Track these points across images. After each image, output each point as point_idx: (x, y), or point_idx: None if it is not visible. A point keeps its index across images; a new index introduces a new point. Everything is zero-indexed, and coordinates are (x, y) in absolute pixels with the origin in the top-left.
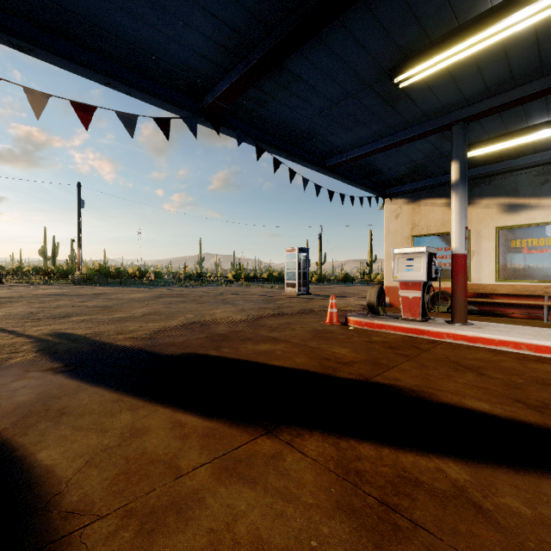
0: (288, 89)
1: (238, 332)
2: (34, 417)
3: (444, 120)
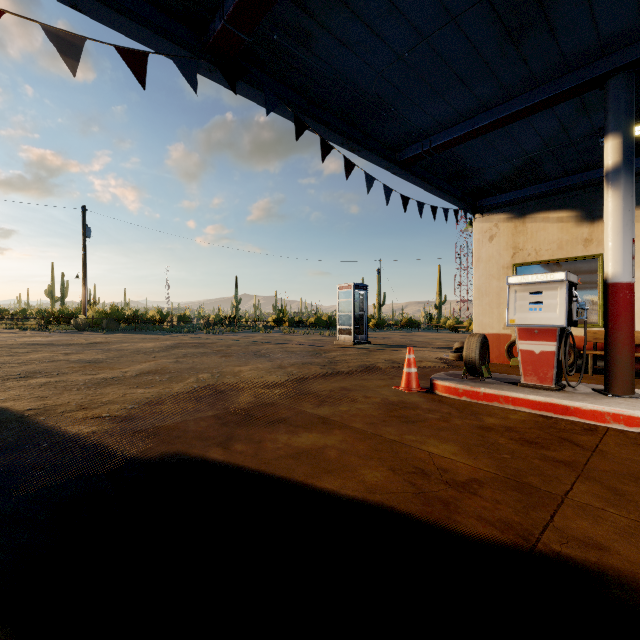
0: (348, 4)
1: (269, 406)
2: None
3: (596, 70)
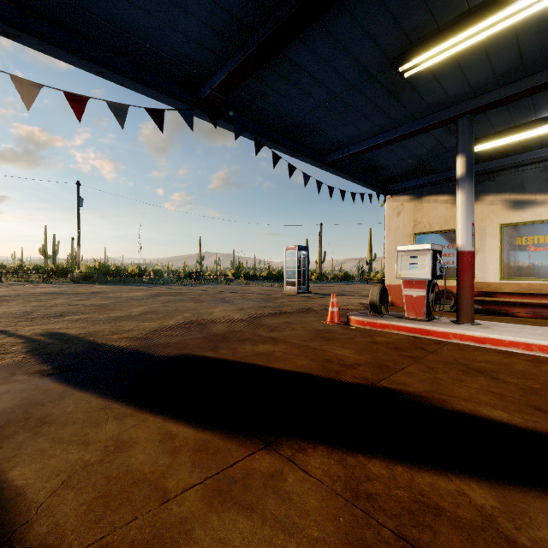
0: (288, 79)
1: (237, 332)
2: (13, 426)
3: (450, 113)
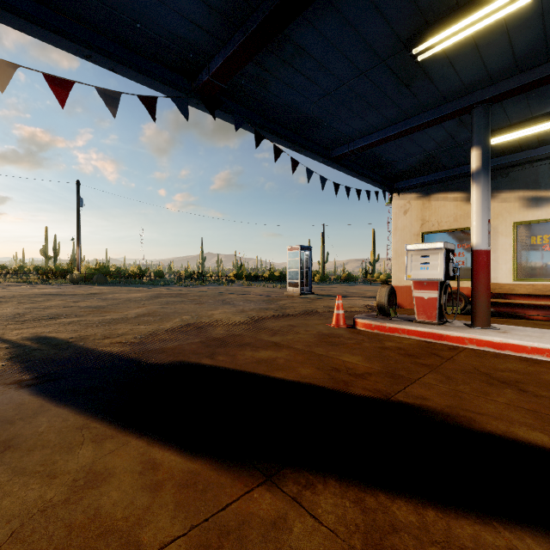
0: (292, 65)
1: (237, 336)
2: None
3: (464, 102)
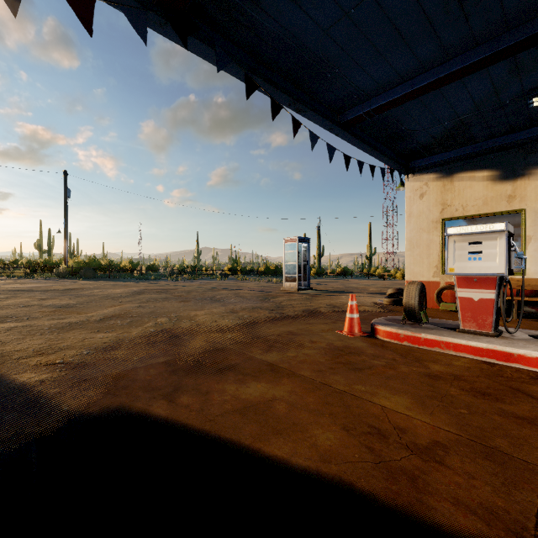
0: None
1: (219, 351)
2: None
3: (536, 26)
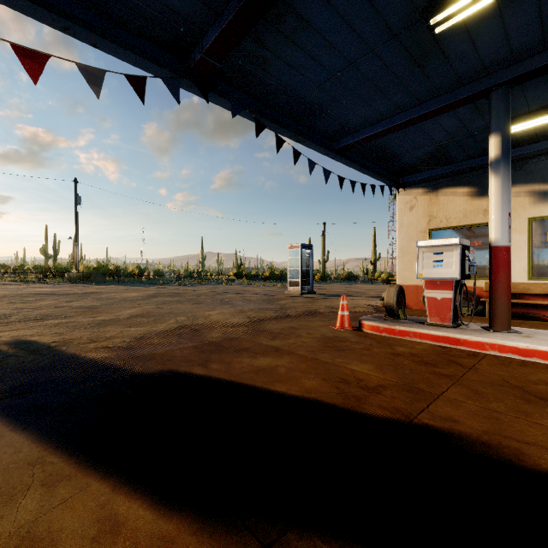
0: (294, 41)
1: (234, 340)
2: None
3: (482, 85)
